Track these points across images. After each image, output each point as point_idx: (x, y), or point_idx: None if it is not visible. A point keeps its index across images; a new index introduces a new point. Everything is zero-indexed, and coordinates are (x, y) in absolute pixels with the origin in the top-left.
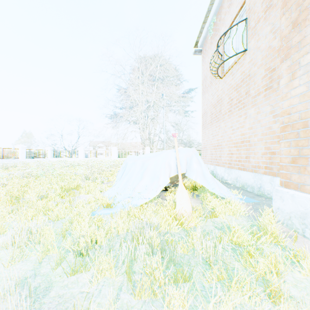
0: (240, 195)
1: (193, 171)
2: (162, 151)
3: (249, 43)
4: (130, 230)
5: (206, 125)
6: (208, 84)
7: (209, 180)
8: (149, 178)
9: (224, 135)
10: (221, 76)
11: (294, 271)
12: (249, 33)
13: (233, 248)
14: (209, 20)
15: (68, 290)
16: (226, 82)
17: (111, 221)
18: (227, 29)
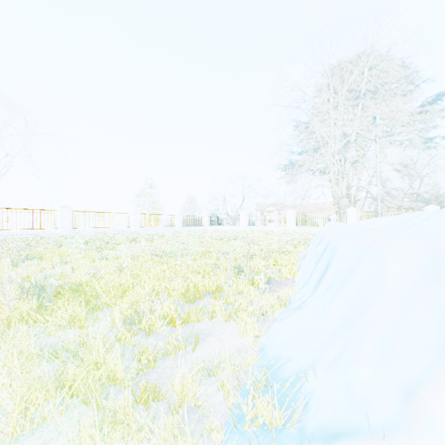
0: None
1: None
2: (415, 213)
3: None
4: None
5: None
6: None
7: None
8: None
9: None
10: None
11: None
12: None
13: None
14: None
15: None
16: None
17: None
18: None
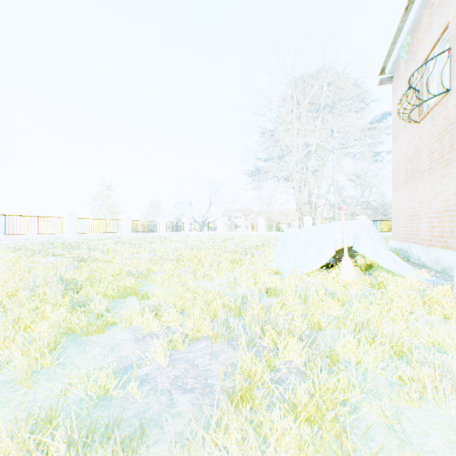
0: (426, 276)
1: (361, 245)
2: (329, 224)
3: (453, 80)
4: (300, 284)
5: (398, 186)
6: (400, 127)
7: (382, 255)
8: (313, 250)
9: (423, 201)
10: (417, 120)
11: (430, 314)
12: (453, 67)
13: (387, 303)
14: (400, 40)
15: (269, 301)
16: (425, 128)
17: (284, 278)
18: (426, 55)
